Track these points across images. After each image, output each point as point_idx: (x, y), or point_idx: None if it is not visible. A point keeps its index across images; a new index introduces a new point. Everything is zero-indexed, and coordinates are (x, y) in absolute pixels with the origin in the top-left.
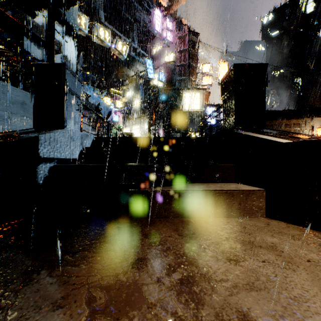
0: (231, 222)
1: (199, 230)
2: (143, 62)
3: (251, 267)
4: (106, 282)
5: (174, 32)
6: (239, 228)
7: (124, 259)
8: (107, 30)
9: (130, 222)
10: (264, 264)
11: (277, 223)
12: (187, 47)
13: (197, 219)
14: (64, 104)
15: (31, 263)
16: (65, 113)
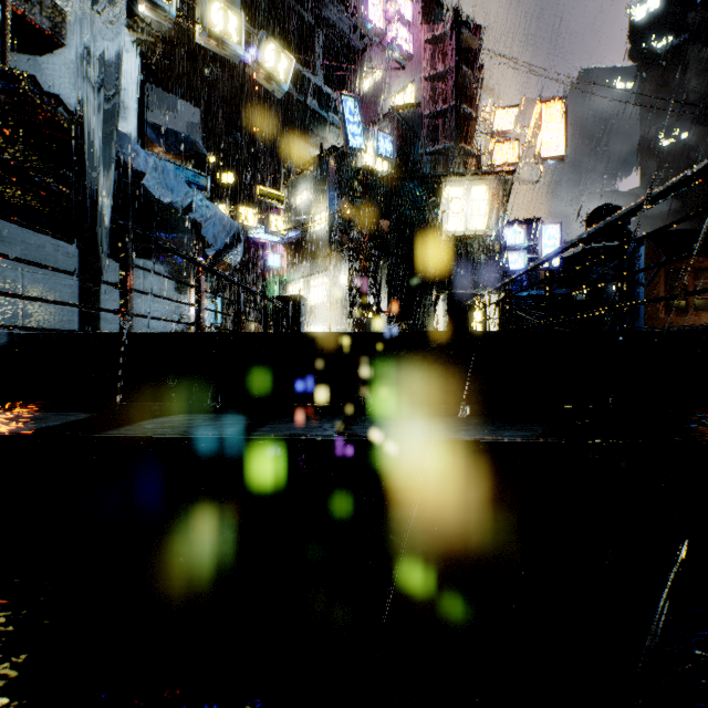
0: None
1: None
2: (337, 124)
3: None
4: None
5: (417, 28)
6: None
7: None
8: (232, 9)
9: None
10: None
11: None
12: (453, 63)
13: None
14: None
15: None
16: None
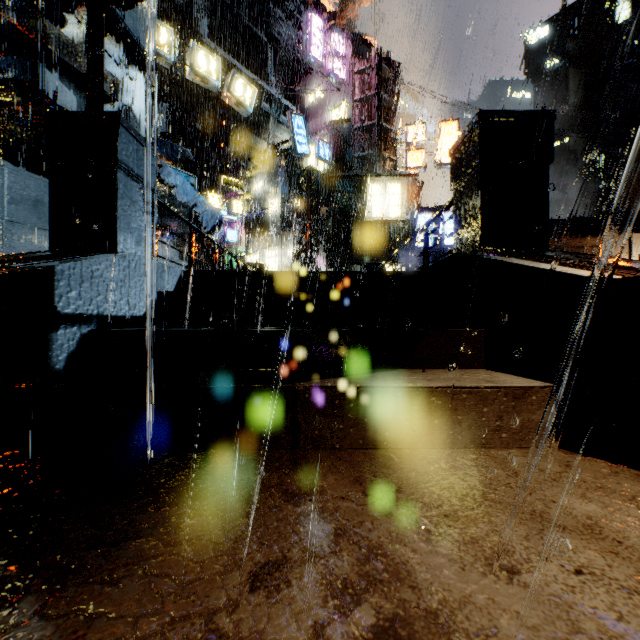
0: (484, 462)
1: (411, 481)
2: (286, 124)
3: (550, 588)
4: (180, 638)
5: (349, 61)
6: (504, 476)
7: (234, 562)
8: (213, 55)
9: (253, 461)
10: (582, 580)
11: (588, 463)
12: (375, 91)
13: (404, 452)
14: (115, 199)
15: (3, 575)
16: (117, 219)
